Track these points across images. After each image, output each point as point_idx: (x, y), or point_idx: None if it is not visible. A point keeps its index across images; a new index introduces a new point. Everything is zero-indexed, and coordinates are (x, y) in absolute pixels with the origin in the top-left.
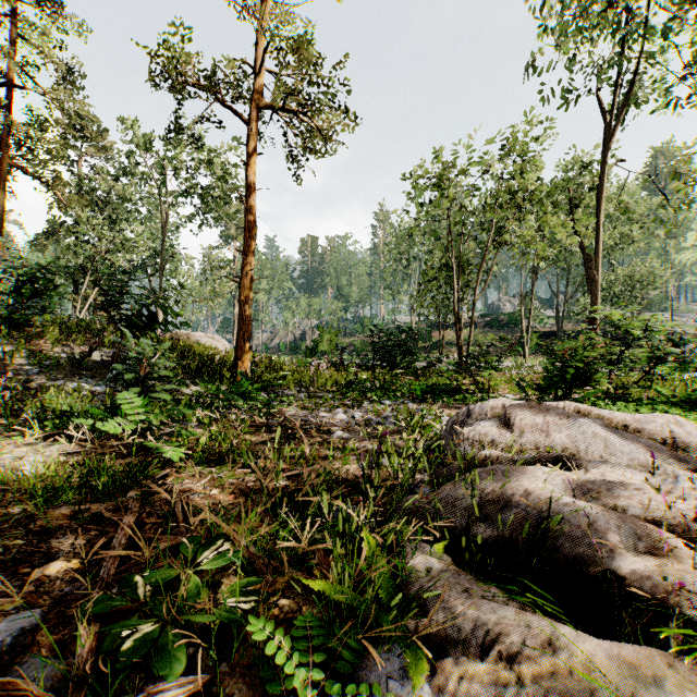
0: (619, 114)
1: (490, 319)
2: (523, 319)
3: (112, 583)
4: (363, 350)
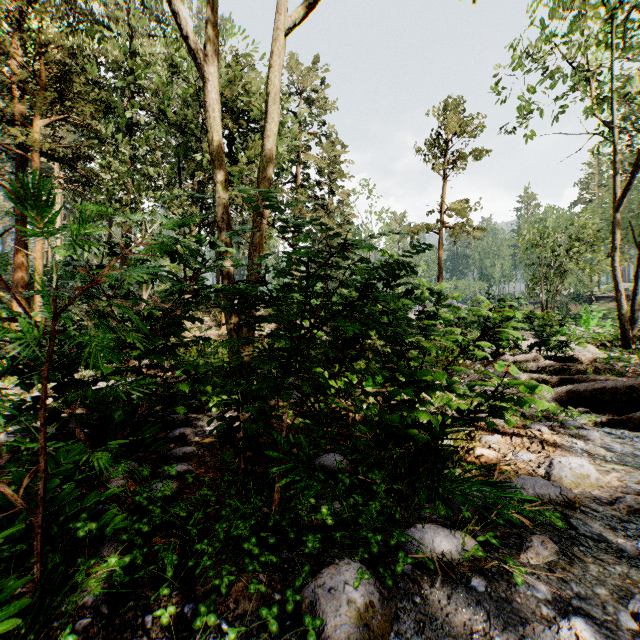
0: None
1: None
2: None
3: None
4: None
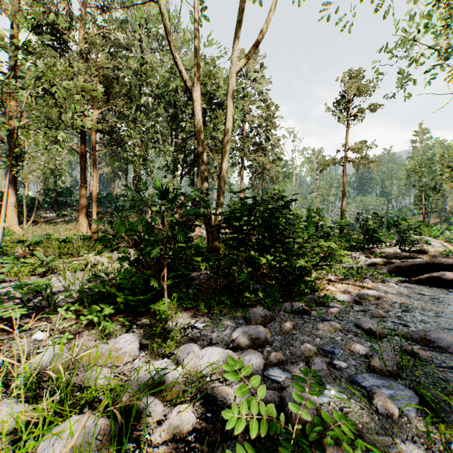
0: None
1: None
2: None
3: None
4: None
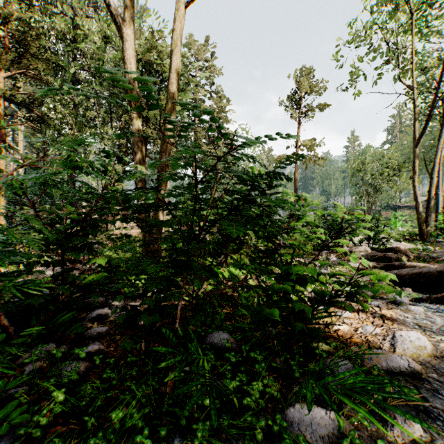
0: None
1: None
2: None
3: None
4: None
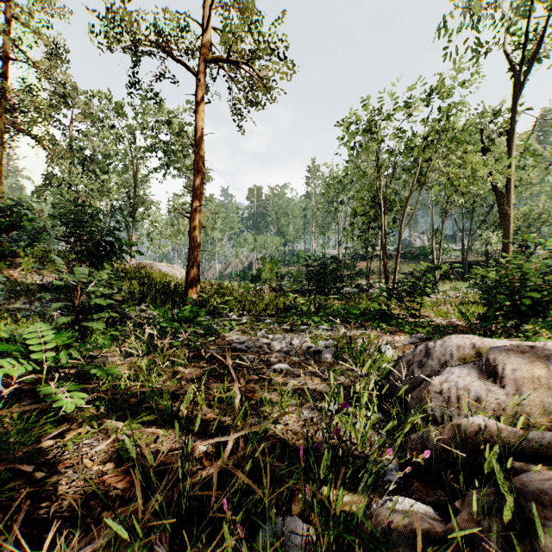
0: (530, 65)
1: (404, 252)
2: (434, 251)
3: None
4: (298, 277)
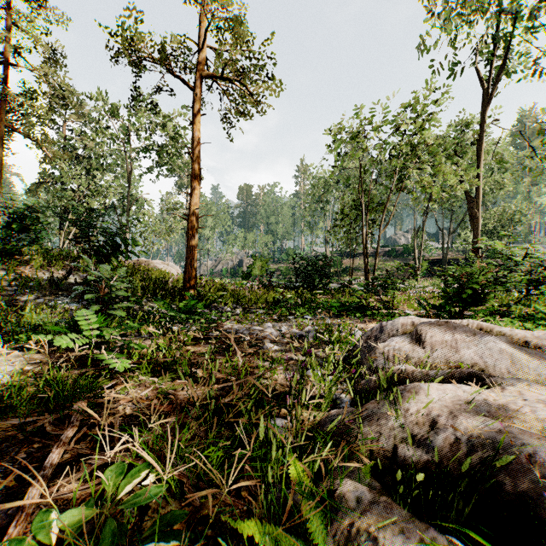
0: (496, 82)
1: (389, 250)
2: (415, 249)
3: (41, 505)
4: (287, 274)
